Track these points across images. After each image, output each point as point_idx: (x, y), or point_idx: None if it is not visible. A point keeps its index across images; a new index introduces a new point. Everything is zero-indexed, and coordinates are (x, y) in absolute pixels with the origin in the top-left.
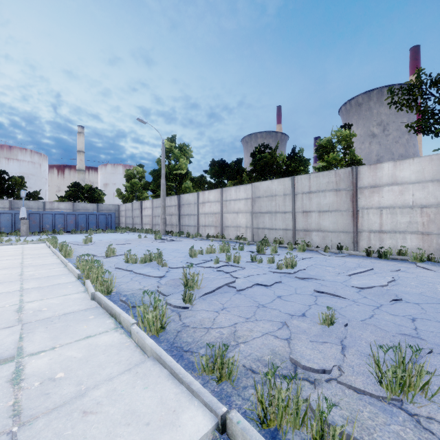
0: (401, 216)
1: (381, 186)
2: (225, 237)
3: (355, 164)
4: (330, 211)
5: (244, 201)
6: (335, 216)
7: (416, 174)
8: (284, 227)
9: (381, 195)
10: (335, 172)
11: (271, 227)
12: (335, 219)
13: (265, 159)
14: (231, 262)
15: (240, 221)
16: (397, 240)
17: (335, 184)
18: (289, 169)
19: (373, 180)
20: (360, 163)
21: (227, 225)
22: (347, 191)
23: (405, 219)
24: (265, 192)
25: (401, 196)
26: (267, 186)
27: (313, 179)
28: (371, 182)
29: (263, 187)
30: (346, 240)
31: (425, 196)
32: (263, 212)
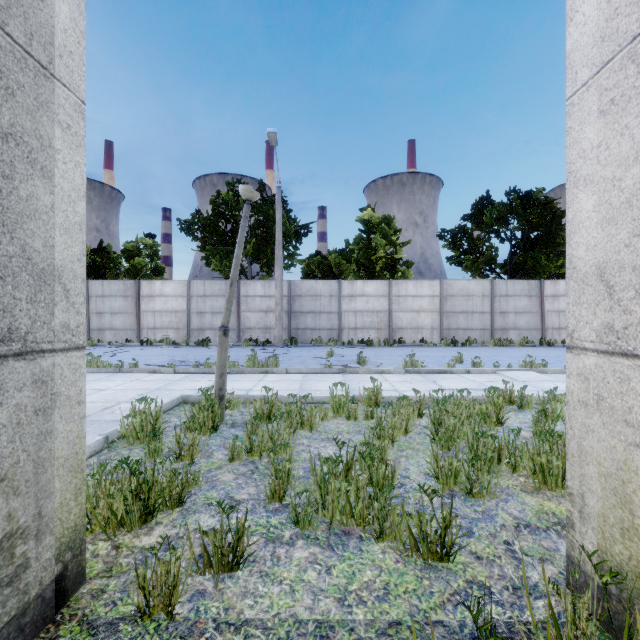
0: (166, 317)
1: (155, 297)
2: None
3: (158, 271)
4: (120, 313)
5: None
6: (125, 317)
7: (174, 291)
8: None
9: (155, 303)
10: (124, 282)
11: None
12: (124, 320)
13: None
14: None
15: None
16: (164, 334)
17: (124, 292)
18: (97, 263)
19: (150, 292)
20: (163, 271)
21: None
22: (133, 298)
23: (168, 320)
24: None
25: (166, 305)
26: None
27: (106, 285)
28: (149, 293)
29: None
30: (132, 336)
31: (178, 305)
32: None
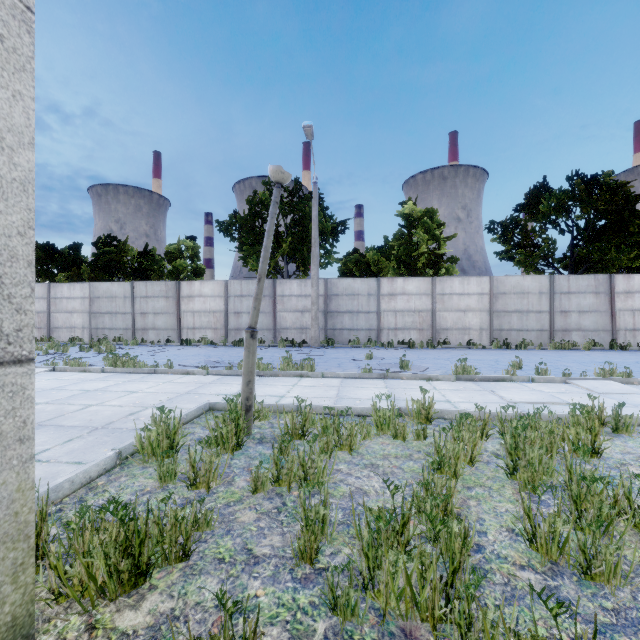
0: (205, 317)
1: (194, 297)
2: (55, 340)
3: (198, 272)
4: (162, 313)
5: (80, 300)
6: (166, 317)
7: (212, 292)
8: (125, 327)
9: (194, 303)
10: (165, 283)
11: (111, 327)
12: (166, 320)
13: (108, 256)
14: (60, 352)
15: (75, 322)
16: (202, 333)
17: (165, 292)
18: (143, 266)
19: (190, 292)
20: (202, 272)
21: (58, 326)
22: (174, 298)
23: (206, 320)
24: (105, 293)
25: (204, 305)
26: (107, 287)
27: (149, 286)
28: (189, 293)
29: (103, 288)
30: (173, 335)
31: (216, 305)
32: (103, 312)
